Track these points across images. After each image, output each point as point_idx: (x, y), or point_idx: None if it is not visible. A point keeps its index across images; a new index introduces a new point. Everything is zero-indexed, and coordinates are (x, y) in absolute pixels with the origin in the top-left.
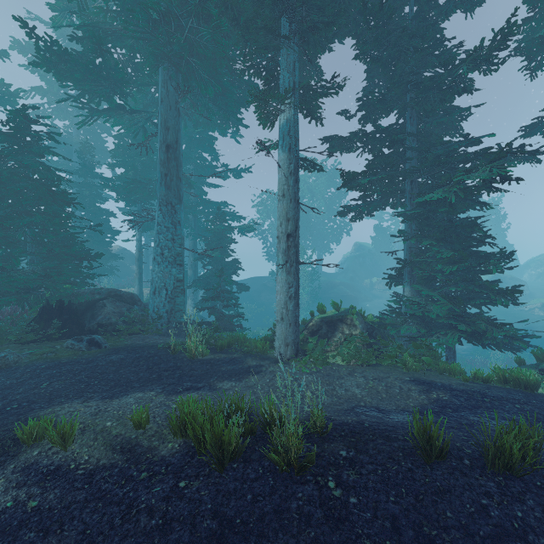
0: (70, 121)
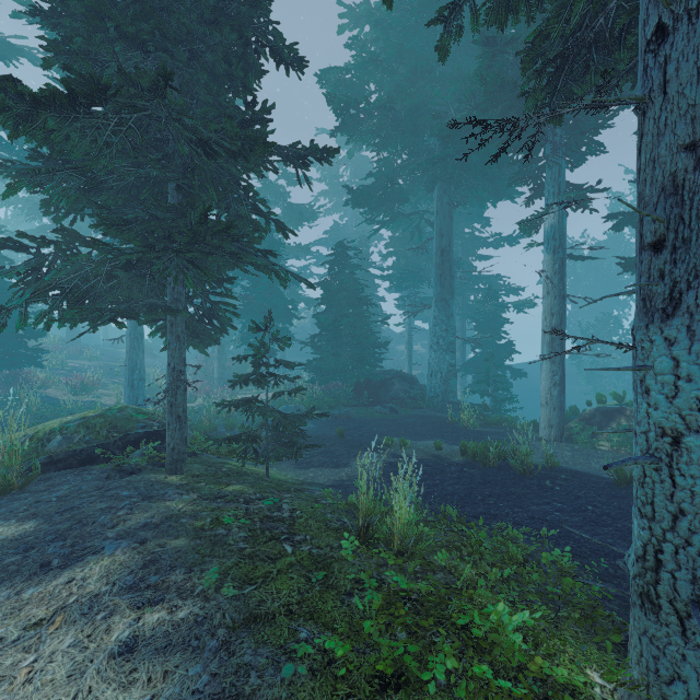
0: (344, 212)
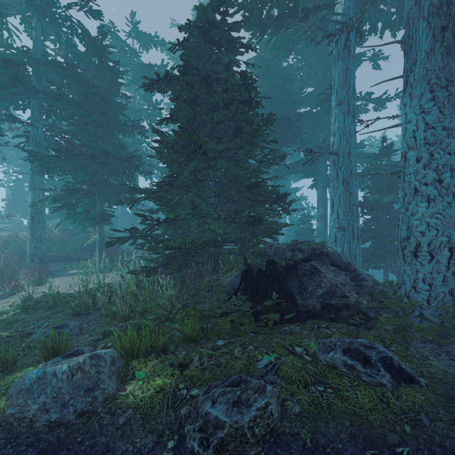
0: None
